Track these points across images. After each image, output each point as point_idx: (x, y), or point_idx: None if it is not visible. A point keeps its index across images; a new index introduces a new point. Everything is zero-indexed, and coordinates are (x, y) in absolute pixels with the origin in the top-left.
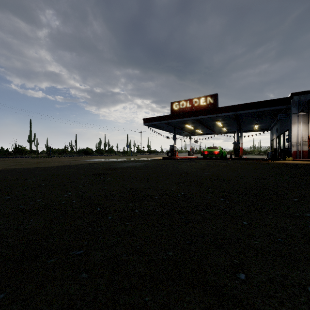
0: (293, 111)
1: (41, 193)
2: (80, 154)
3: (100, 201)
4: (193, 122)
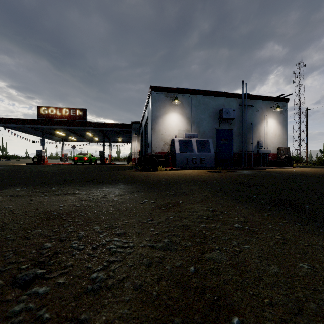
0: (133, 133)
1: None
2: None
3: None
4: (64, 129)
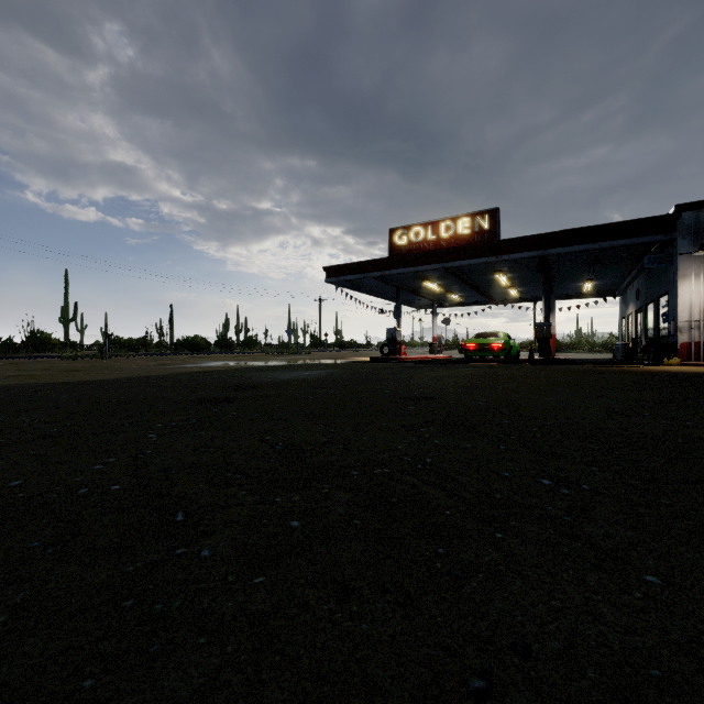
0: (682, 247)
1: (32, 460)
2: (179, 351)
3: (189, 488)
4: (441, 275)
